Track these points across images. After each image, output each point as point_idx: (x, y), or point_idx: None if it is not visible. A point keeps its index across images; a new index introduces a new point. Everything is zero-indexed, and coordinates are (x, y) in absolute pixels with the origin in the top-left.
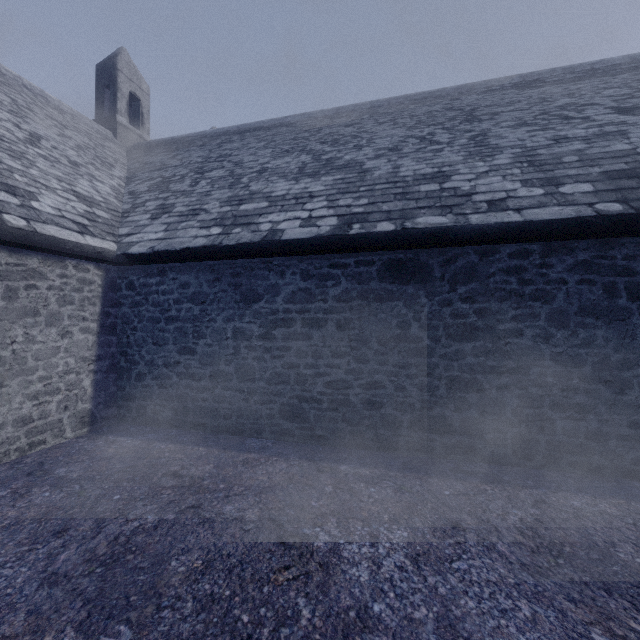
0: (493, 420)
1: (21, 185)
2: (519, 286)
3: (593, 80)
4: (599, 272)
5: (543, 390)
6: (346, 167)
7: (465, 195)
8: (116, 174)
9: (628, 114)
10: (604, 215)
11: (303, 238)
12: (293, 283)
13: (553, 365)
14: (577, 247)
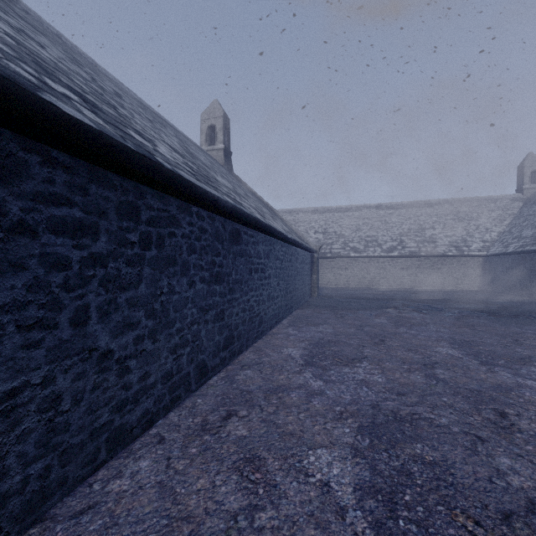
0: (534, 288)
1: (469, 244)
2: None
3: None
4: None
5: None
6: None
7: None
8: (504, 224)
9: None
10: None
11: (508, 252)
12: (509, 261)
13: None
14: None
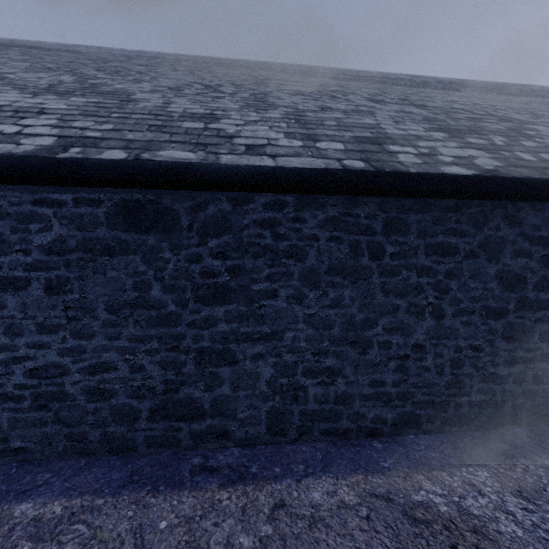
0: (247, 395)
1: None
2: (274, 241)
3: (358, 82)
4: (346, 230)
5: (297, 356)
6: (110, 93)
7: (227, 137)
8: None
9: (377, 103)
10: (349, 169)
11: None
12: None
13: (306, 328)
14: (328, 202)
